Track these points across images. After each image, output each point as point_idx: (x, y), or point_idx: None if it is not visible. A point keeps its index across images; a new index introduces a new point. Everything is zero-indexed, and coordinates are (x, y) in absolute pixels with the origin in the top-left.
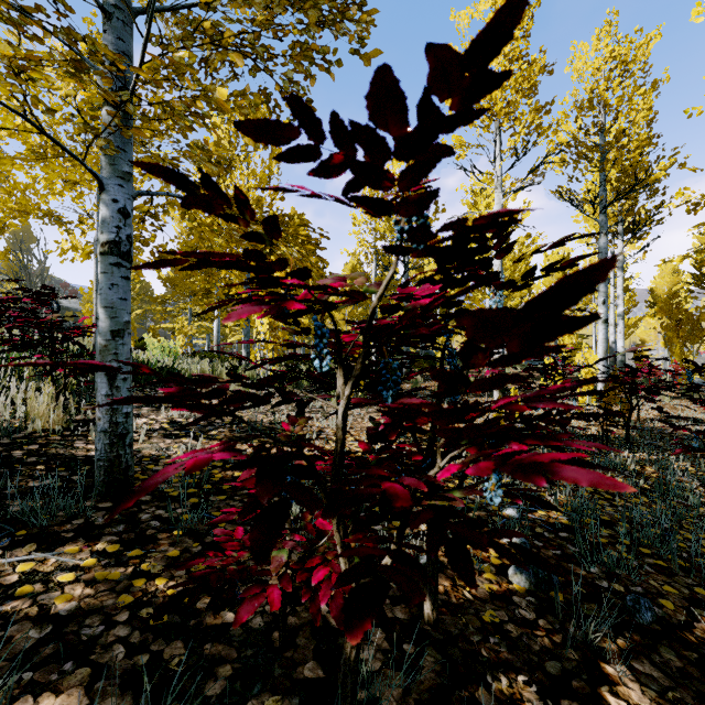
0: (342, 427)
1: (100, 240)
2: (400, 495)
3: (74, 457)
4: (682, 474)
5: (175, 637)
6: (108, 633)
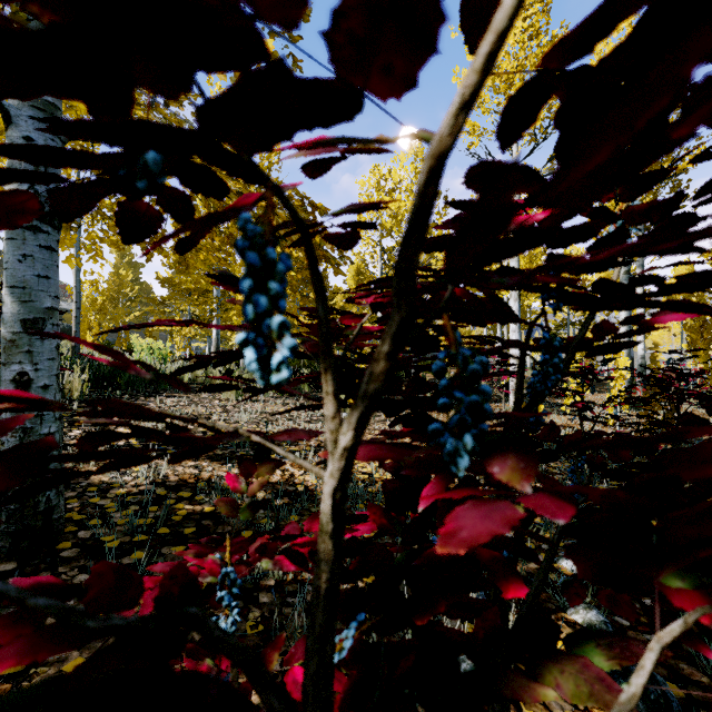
0: (330, 531)
1: None
2: None
3: None
4: None
5: None
6: None
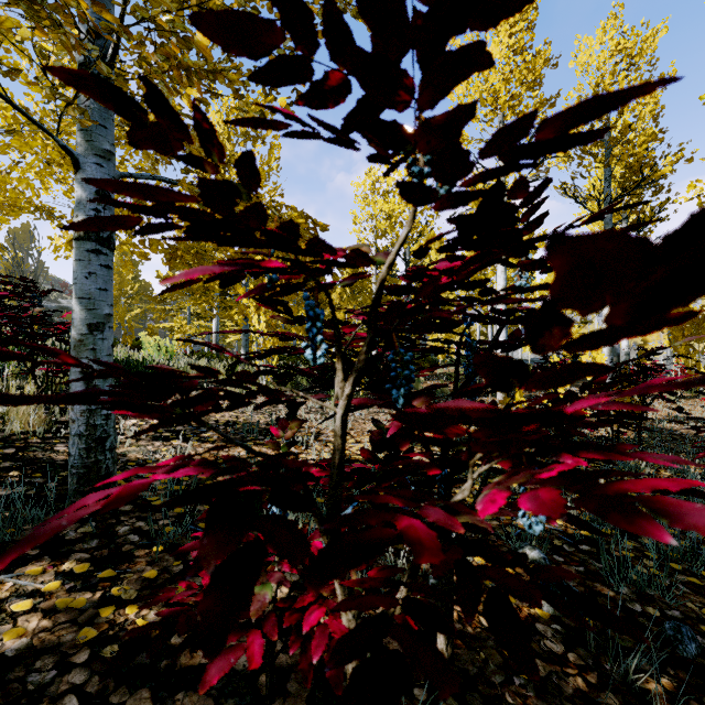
0: (340, 435)
1: None
2: (426, 542)
3: (52, 462)
4: (699, 478)
5: (142, 684)
6: (61, 680)
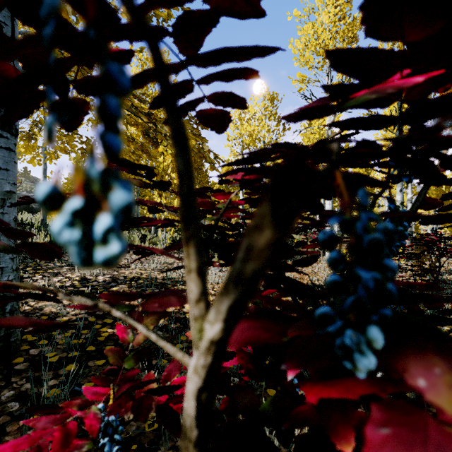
0: (195, 438)
1: None
2: None
3: None
4: None
5: None
6: None
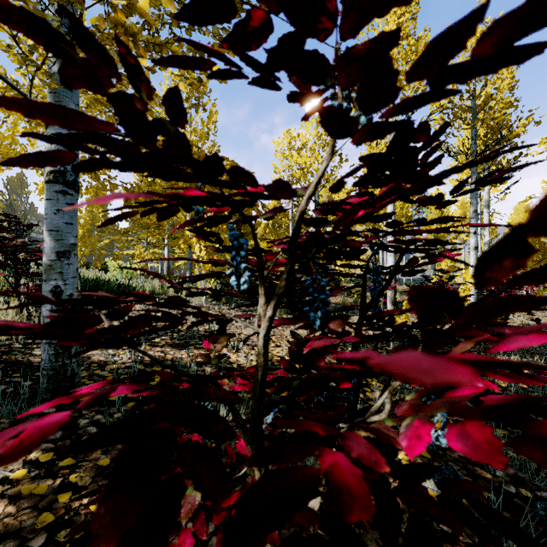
0: (263, 353)
1: (47, 170)
2: (353, 490)
3: (30, 364)
4: None
5: None
6: None
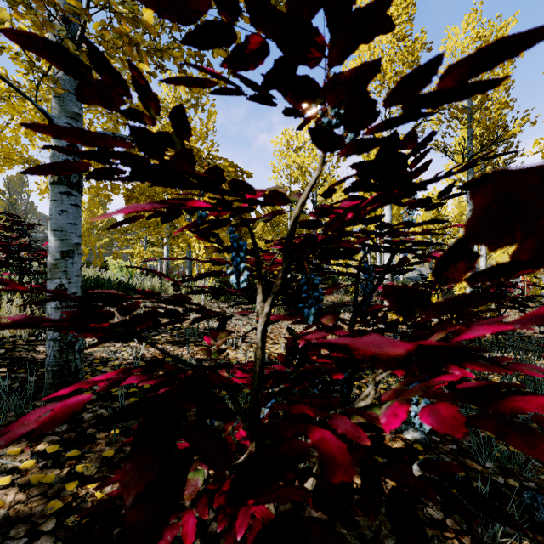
0: (260, 346)
1: None
2: (336, 457)
3: (34, 360)
4: None
5: None
6: None
